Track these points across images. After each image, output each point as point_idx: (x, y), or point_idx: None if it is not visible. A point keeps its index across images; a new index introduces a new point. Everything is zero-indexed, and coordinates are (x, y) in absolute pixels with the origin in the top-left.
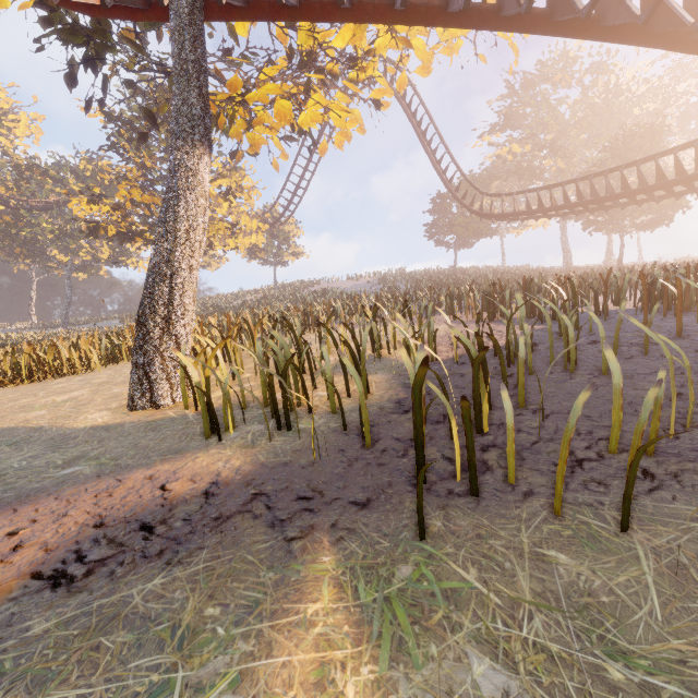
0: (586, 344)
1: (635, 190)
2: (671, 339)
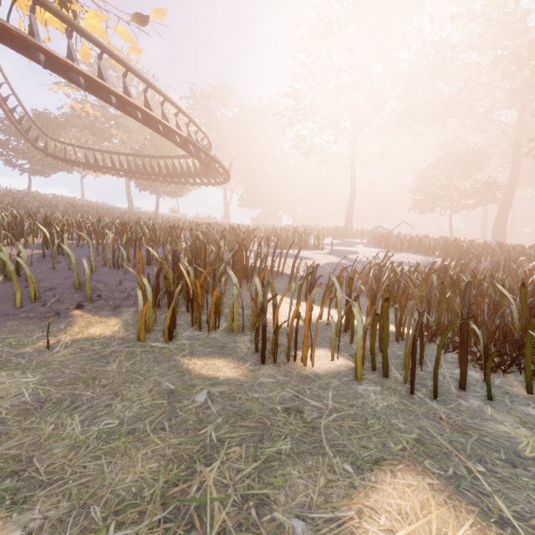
0: (51, 263)
1: (149, 172)
2: (99, 262)
